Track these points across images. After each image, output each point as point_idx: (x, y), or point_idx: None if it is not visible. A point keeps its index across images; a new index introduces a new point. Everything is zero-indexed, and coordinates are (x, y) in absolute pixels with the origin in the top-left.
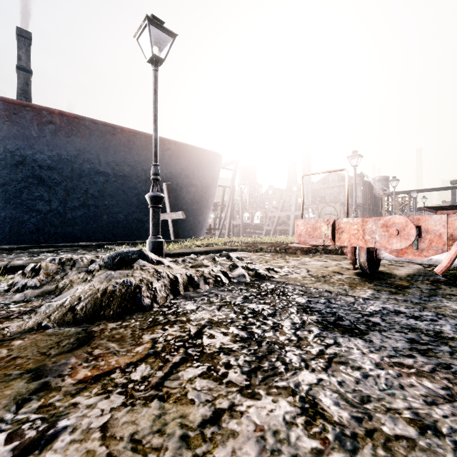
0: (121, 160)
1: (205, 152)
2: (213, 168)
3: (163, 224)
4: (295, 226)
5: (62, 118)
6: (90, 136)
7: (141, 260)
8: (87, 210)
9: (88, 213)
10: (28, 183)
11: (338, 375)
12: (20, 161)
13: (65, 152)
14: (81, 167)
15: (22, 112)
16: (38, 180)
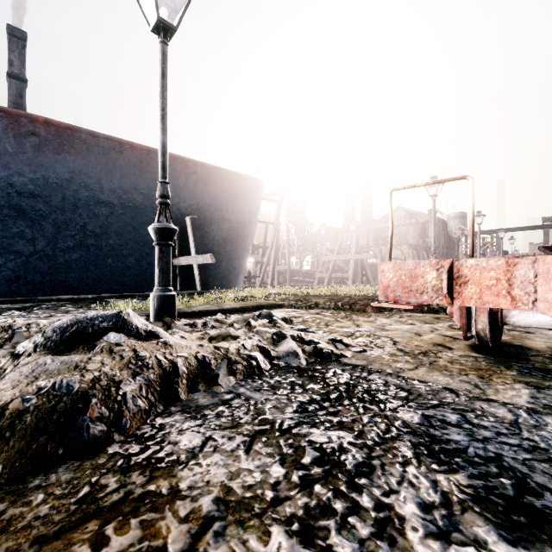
0: (131, 186)
1: (241, 178)
2: (252, 199)
3: (188, 270)
4: (379, 272)
5: (49, 129)
6: (88, 154)
7: (113, 333)
8: (85, 252)
9: (86, 255)
10: (3, 216)
11: None
12: None
13: (53, 174)
14: (75, 195)
15: None
16: (16, 211)
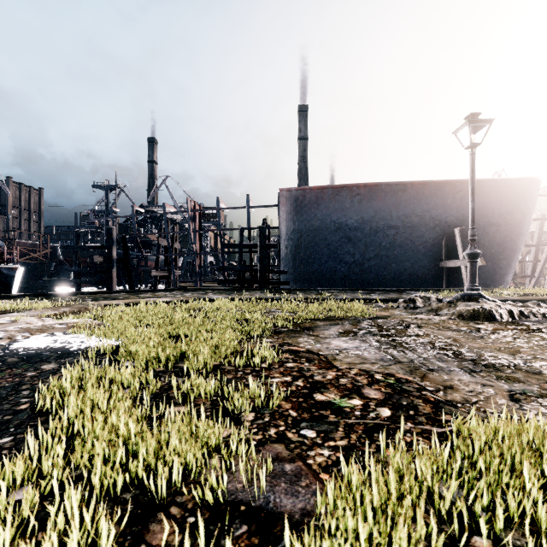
0: (410, 212)
1: (511, 182)
2: (524, 200)
3: (452, 271)
4: None
5: (365, 189)
6: (384, 198)
7: (482, 298)
8: (379, 260)
9: (380, 262)
10: (342, 242)
11: None
12: (338, 227)
13: (366, 215)
14: (376, 225)
15: (341, 192)
16: (347, 239)
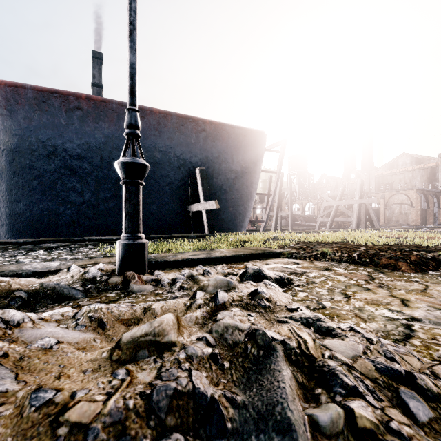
0: (152, 145)
1: (245, 131)
2: (255, 150)
3: (200, 216)
4: None
5: (89, 103)
6: (118, 121)
7: None
8: (119, 201)
9: (120, 204)
10: (61, 174)
11: None
12: (51, 152)
13: (93, 139)
14: (110, 155)
15: (50, 99)
16: (69, 170)
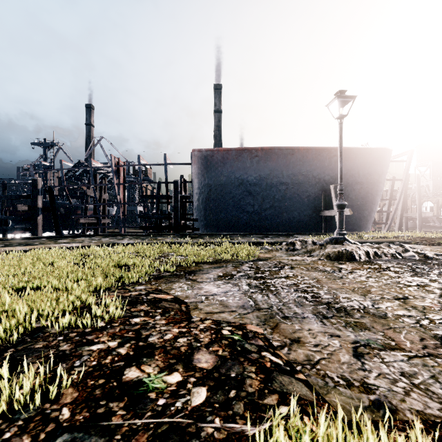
0: (297, 172)
1: (371, 150)
2: (380, 164)
3: (329, 219)
4: None
5: (262, 152)
6: (277, 159)
7: (346, 241)
8: (273, 210)
9: (274, 212)
10: (244, 195)
11: None
12: (240, 183)
13: (263, 173)
14: (271, 181)
15: (243, 154)
16: (248, 193)
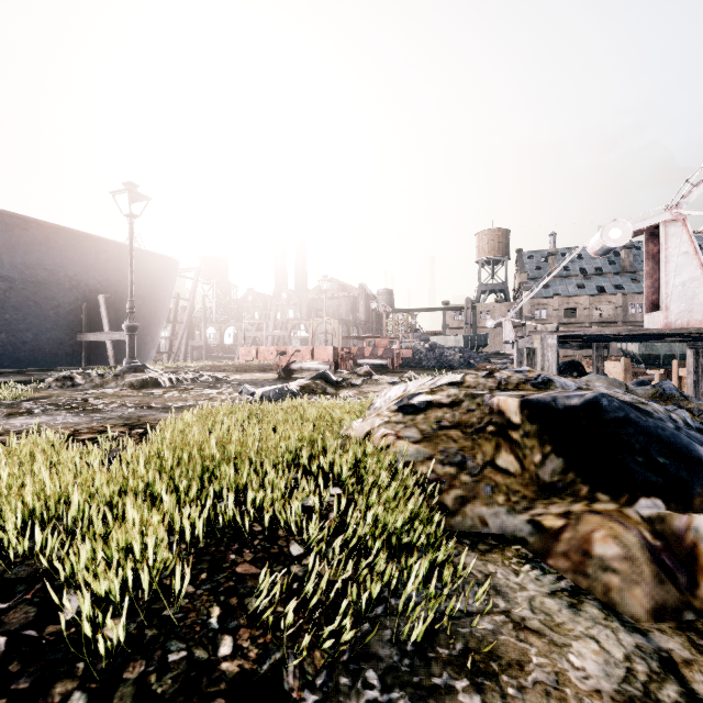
0: (35, 262)
1: (156, 257)
2: (166, 277)
3: (93, 346)
4: (240, 350)
5: None
6: None
7: (148, 369)
8: None
9: None
10: None
11: (234, 388)
12: None
13: None
14: None
15: None
16: None
